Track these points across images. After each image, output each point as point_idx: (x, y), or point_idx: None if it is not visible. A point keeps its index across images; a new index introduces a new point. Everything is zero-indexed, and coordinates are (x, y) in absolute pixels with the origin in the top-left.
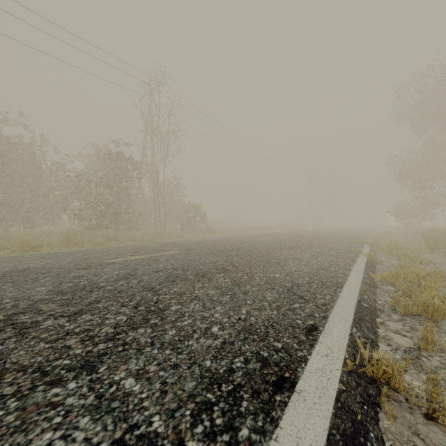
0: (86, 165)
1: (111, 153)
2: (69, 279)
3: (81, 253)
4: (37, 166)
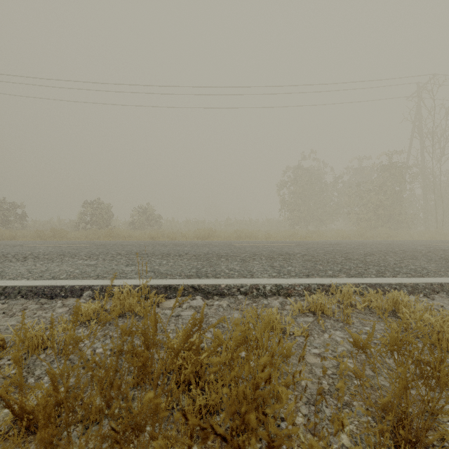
0: (353, 176)
1: (385, 165)
2: (425, 247)
3: (395, 241)
4: (321, 184)
